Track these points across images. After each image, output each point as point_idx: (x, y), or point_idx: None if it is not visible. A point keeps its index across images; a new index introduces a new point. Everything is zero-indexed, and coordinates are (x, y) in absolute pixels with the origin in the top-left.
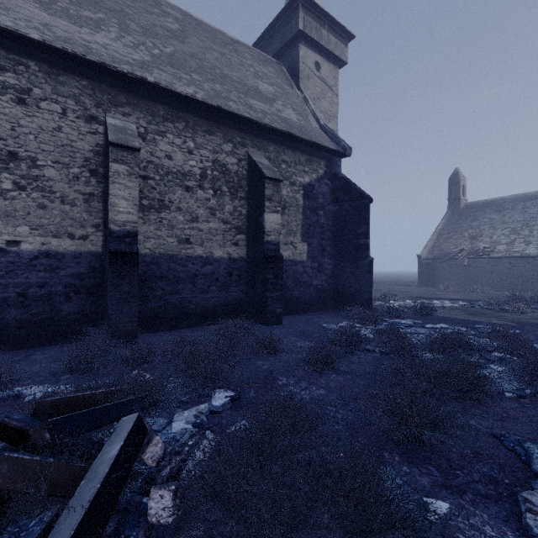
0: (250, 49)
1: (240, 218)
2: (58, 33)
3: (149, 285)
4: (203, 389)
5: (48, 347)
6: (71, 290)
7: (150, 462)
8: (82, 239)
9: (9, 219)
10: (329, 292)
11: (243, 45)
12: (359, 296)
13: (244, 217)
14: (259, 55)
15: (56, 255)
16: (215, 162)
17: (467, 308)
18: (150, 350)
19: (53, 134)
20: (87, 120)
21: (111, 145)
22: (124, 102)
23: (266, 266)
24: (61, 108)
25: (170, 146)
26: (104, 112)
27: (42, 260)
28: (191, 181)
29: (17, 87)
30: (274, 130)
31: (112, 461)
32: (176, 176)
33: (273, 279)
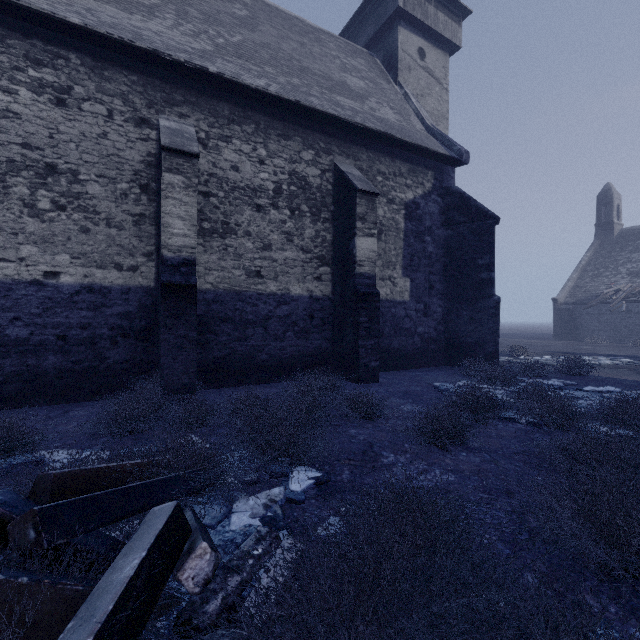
0: (336, 38)
1: (324, 246)
2: (103, 18)
3: (211, 329)
4: (276, 466)
5: (91, 402)
6: (119, 333)
7: (191, 586)
8: (131, 270)
9: (47, 246)
10: (439, 343)
11: (326, 34)
12: (480, 348)
13: (328, 244)
14: (346, 45)
15: (101, 289)
16: (292, 174)
17: (636, 366)
18: (210, 409)
19: (97, 141)
20: (137, 124)
21: (164, 151)
22: (181, 100)
23: (357, 305)
24: (107, 109)
25: (236, 155)
26: (157, 113)
27: (84, 295)
28: (262, 198)
29: (56, 85)
30: (367, 131)
31: (122, 588)
32: (244, 192)
33: (367, 323)
